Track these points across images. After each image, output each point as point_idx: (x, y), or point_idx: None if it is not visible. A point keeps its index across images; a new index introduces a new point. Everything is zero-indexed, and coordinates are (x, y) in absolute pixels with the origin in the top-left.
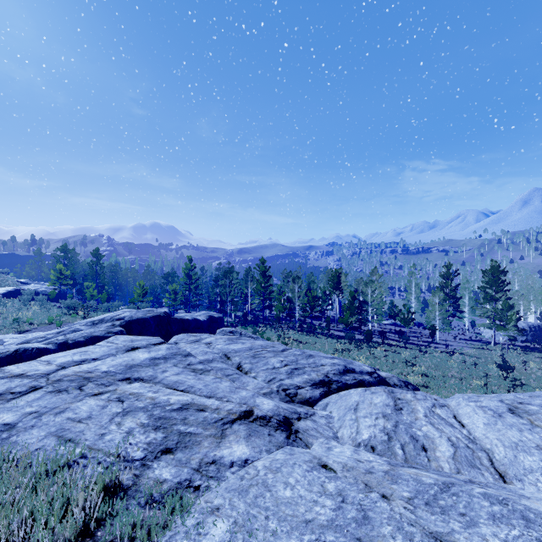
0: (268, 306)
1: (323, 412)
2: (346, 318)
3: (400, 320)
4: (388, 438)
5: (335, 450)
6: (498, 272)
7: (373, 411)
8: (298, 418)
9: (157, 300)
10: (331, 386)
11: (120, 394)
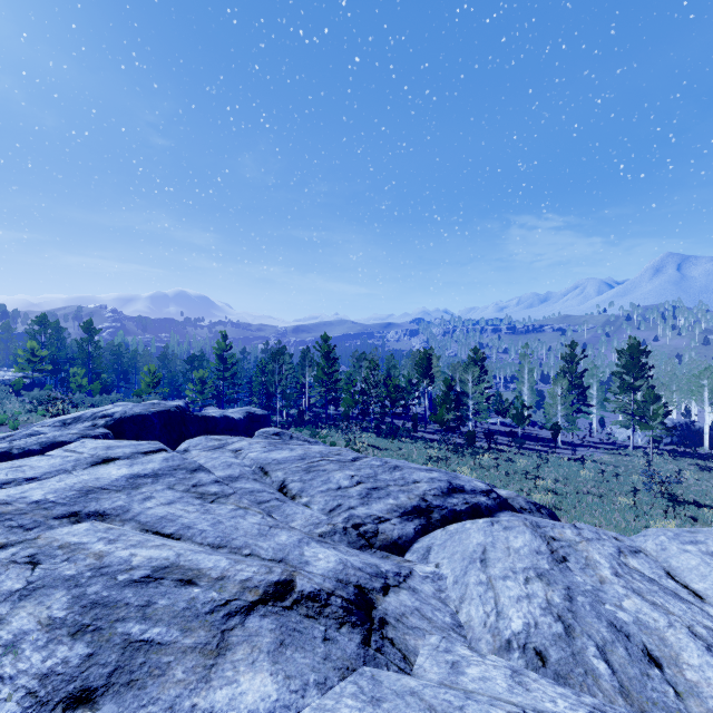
0: (332, 400)
1: (425, 566)
2: (441, 415)
3: (513, 417)
4: (564, 628)
5: (470, 671)
6: (638, 352)
7: (515, 564)
8: (384, 589)
9: (179, 393)
10: (431, 516)
11: (41, 547)
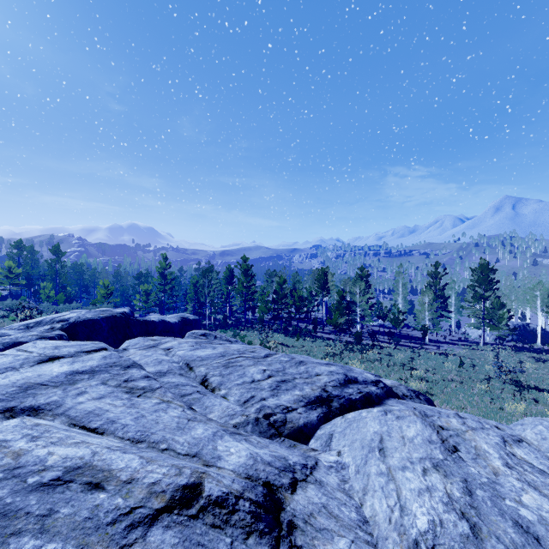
0: (250, 308)
1: (329, 456)
2: (335, 319)
3: (391, 320)
4: (470, 528)
5: None
6: (487, 270)
7: (411, 454)
8: (292, 485)
9: (129, 302)
10: (331, 404)
11: None
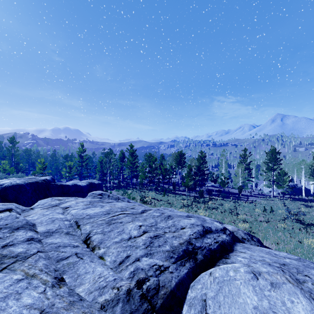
0: (134, 176)
1: None
2: (187, 182)
3: (220, 183)
4: None
5: None
6: (275, 153)
7: None
8: None
9: (60, 173)
10: (197, 257)
11: None
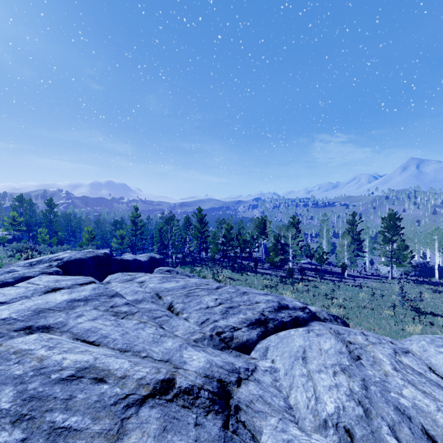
0: (204, 249)
1: (265, 362)
2: (272, 258)
3: (317, 259)
4: (364, 411)
5: None
6: (394, 219)
7: (326, 361)
8: (238, 381)
9: (107, 244)
10: (268, 325)
11: (1, 352)
